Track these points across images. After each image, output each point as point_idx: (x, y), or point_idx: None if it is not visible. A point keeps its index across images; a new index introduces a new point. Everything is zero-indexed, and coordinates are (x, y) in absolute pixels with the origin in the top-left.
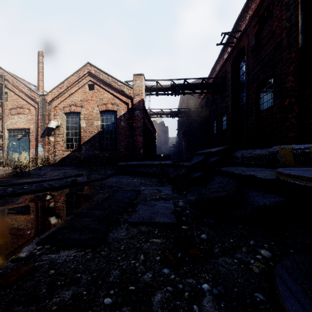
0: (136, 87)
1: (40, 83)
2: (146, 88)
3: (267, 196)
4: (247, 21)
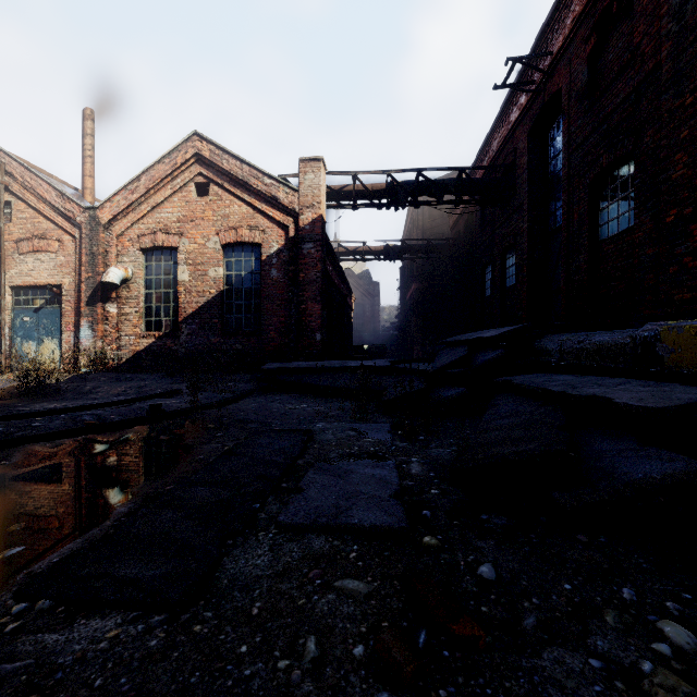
0: (305, 187)
1: (88, 182)
2: (330, 193)
3: (650, 455)
4: (568, 29)
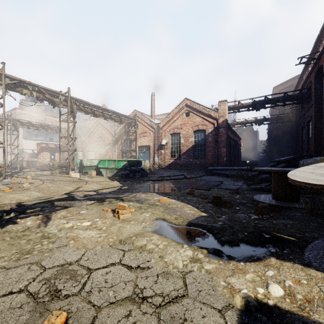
0: (220, 110)
1: (153, 114)
2: (229, 108)
3: None
4: (323, 45)
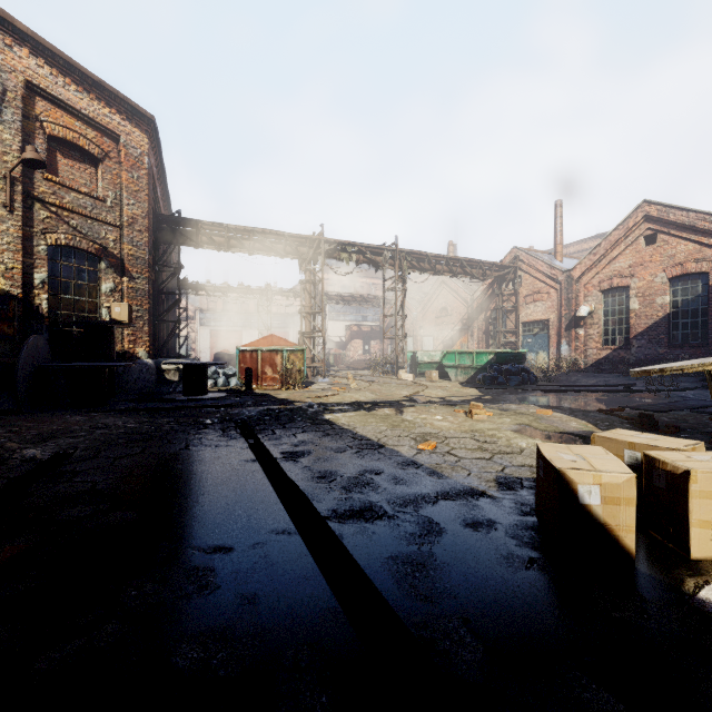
0: None
1: (558, 248)
2: None
3: None
4: None
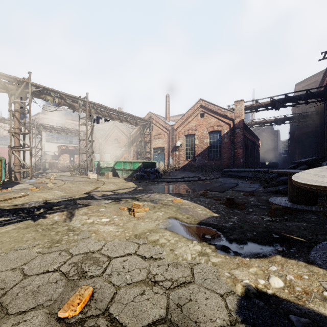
0: (236, 110)
1: (167, 115)
2: (246, 108)
3: None
4: None
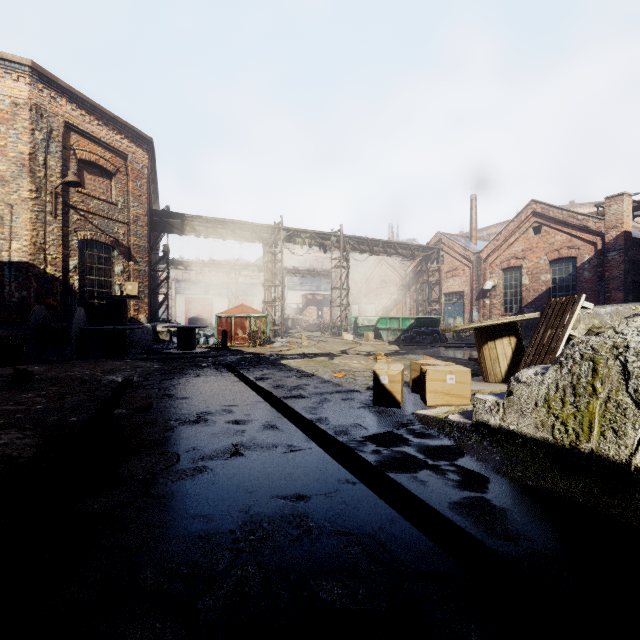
0: (610, 216)
1: (473, 233)
2: None
3: None
4: None
